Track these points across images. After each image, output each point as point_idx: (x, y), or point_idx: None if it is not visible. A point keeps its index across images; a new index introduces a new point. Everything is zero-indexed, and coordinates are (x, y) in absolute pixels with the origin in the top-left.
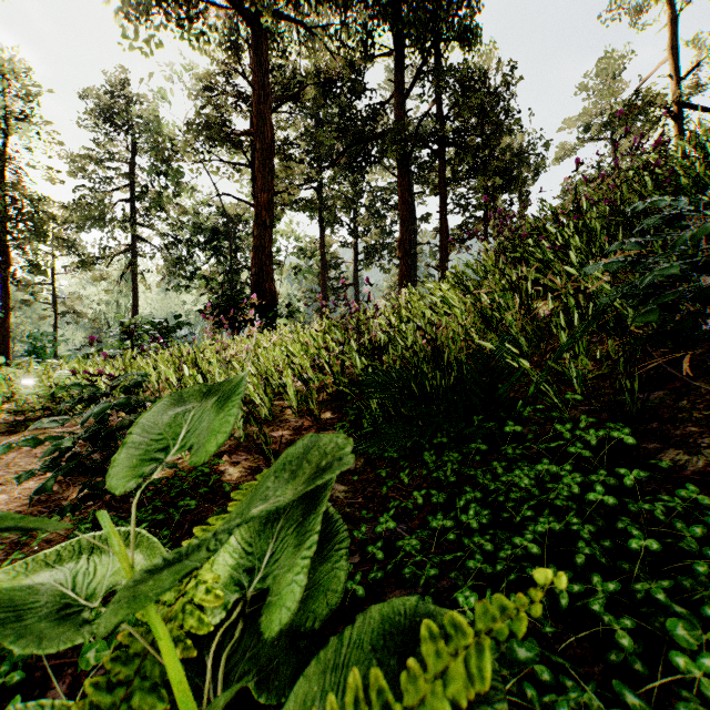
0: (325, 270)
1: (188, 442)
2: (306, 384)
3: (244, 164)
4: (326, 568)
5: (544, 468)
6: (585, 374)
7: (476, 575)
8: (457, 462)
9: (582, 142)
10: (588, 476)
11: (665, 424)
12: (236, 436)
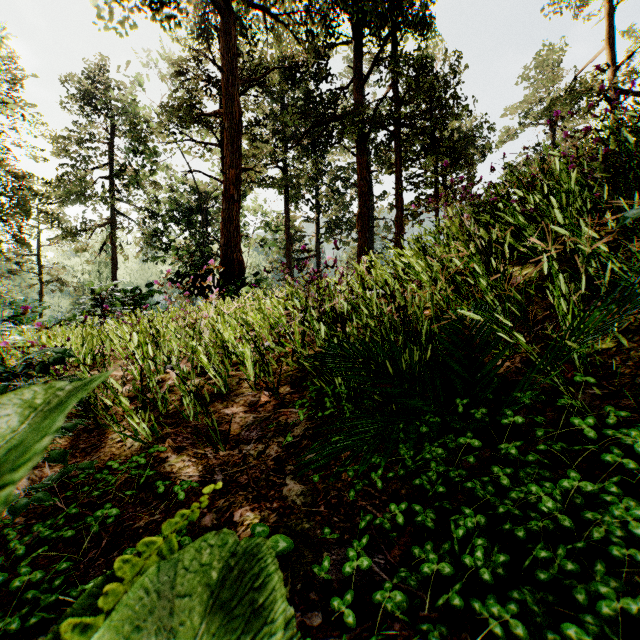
0: (290, 242)
1: None
2: (263, 356)
3: (214, 144)
4: None
5: (573, 486)
6: None
7: None
8: (441, 459)
9: (524, 127)
10: None
11: None
12: (186, 413)
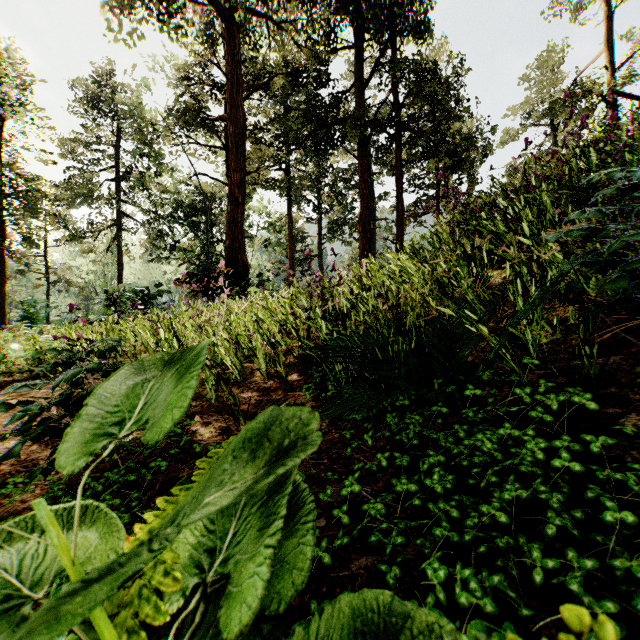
0: (292, 243)
1: (144, 415)
2: (274, 348)
3: (219, 147)
4: (292, 543)
5: (506, 433)
6: (539, 339)
7: (442, 542)
8: (419, 424)
9: (525, 128)
10: (552, 441)
11: (623, 388)
12: (208, 397)
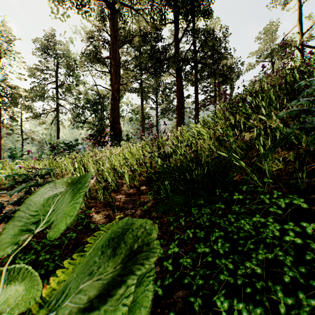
0: (143, 119)
1: (50, 218)
2: (133, 172)
3: (107, 72)
4: (140, 289)
5: (257, 220)
6: (271, 168)
7: (224, 282)
8: (209, 213)
9: (258, 62)
10: (283, 225)
11: None
12: (99, 198)
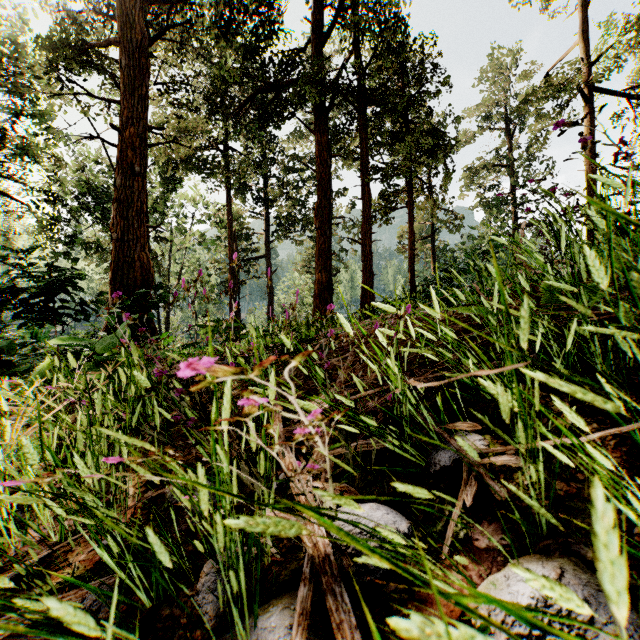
0: (234, 239)
1: None
2: None
3: None
4: None
5: None
6: None
7: None
8: None
9: (484, 129)
10: None
11: None
12: None
